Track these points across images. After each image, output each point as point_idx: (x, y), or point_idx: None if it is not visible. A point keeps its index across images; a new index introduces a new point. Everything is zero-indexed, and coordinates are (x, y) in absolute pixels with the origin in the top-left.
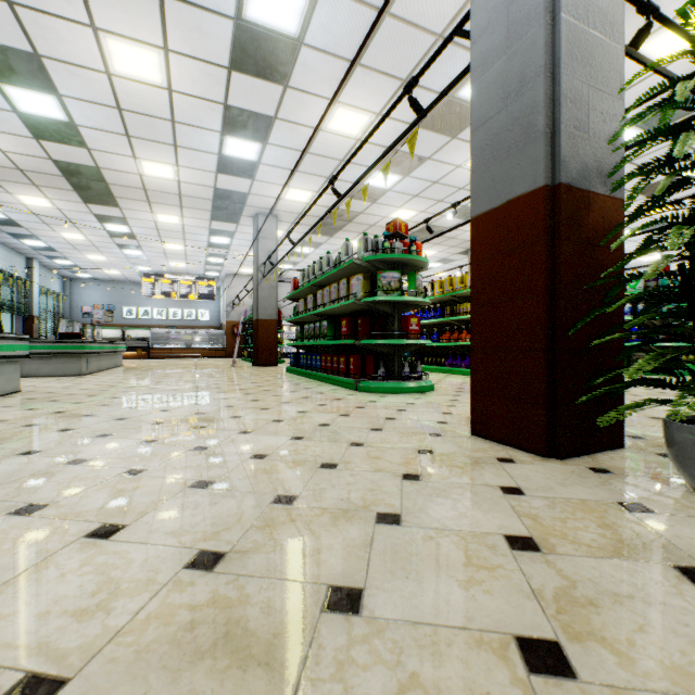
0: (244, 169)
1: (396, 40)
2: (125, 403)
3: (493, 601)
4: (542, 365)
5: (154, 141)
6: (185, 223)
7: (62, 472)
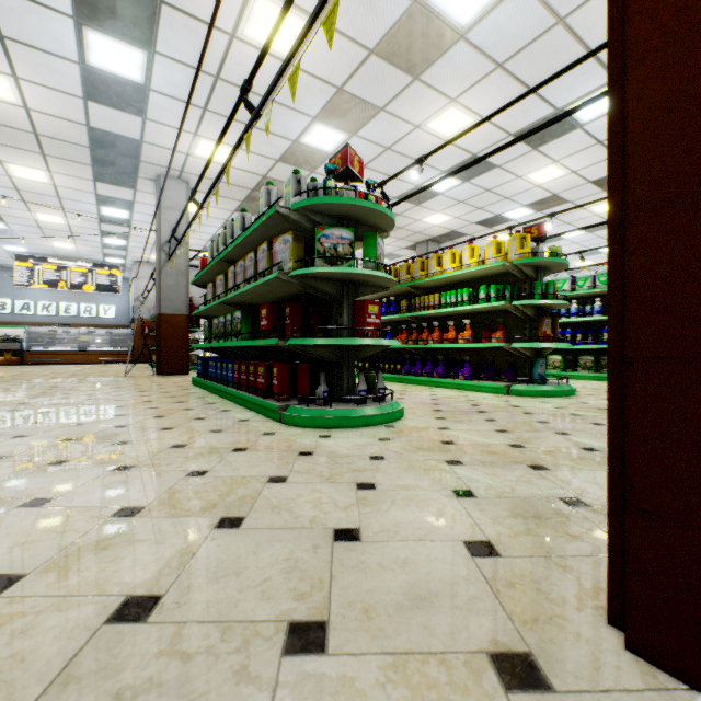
0: (128, 98)
1: None
2: None
3: None
4: None
5: None
6: (56, 182)
7: None
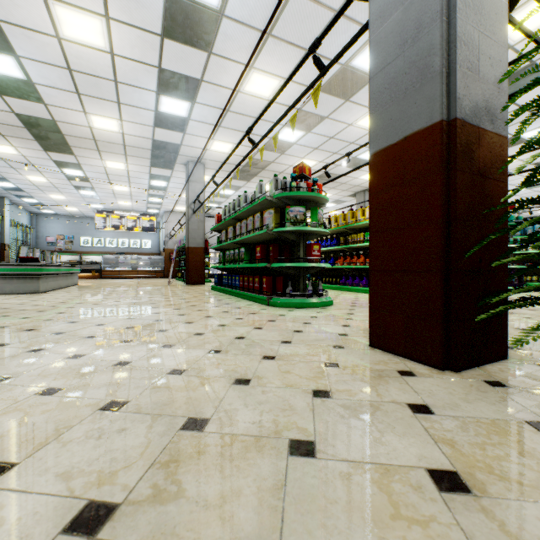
0: (177, 124)
1: (302, 14)
2: (67, 318)
3: None
4: (438, 285)
5: (101, 99)
6: (129, 168)
7: None
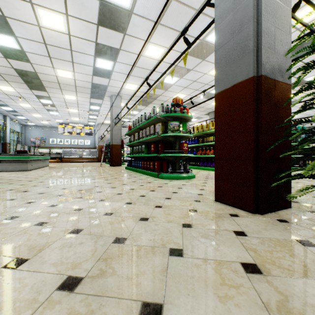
0: (106, 74)
1: (177, 12)
2: (45, 185)
3: (241, 312)
4: (252, 167)
5: (62, 60)
6: (78, 99)
7: (2, 224)
